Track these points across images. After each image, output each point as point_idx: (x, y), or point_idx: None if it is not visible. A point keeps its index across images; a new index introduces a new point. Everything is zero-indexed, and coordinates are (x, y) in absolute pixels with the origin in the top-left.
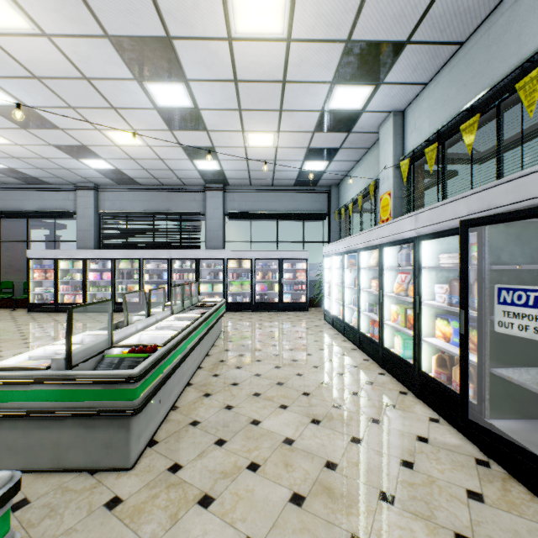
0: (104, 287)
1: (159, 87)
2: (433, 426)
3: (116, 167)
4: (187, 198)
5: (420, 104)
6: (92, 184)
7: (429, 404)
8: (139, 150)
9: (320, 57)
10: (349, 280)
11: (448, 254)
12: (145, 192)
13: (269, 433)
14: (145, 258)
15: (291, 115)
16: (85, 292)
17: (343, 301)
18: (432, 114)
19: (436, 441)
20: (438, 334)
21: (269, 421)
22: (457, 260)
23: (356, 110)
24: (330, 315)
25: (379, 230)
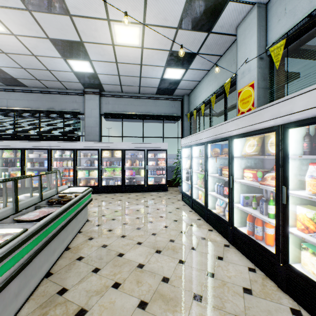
0: None
1: None
2: None
3: None
4: (69, 100)
5: None
6: None
7: None
8: (6, 41)
9: None
10: (211, 168)
11: None
12: (31, 93)
13: None
14: (27, 148)
15: None
16: None
17: (206, 188)
18: None
19: None
20: None
21: None
22: None
23: None
24: (189, 198)
25: (280, 106)
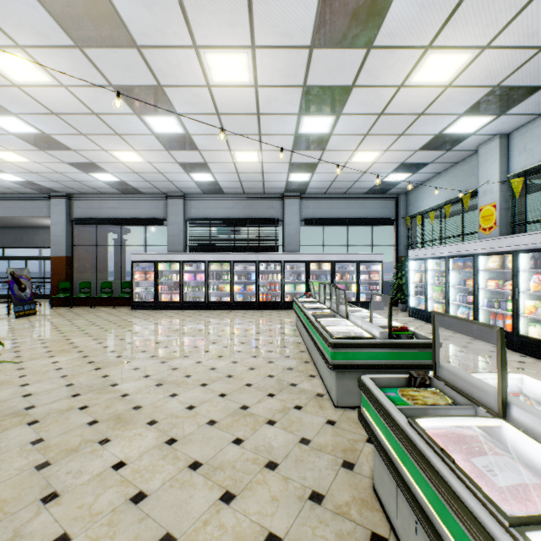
0: (197, 287)
1: (312, 119)
2: None
3: (216, 179)
4: (266, 206)
5: (532, 130)
6: (182, 194)
7: None
8: (250, 166)
9: (465, 97)
10: (452, 280)
11: None
12: (227, 201)
13: None
14: (235, 261)
15: (407, 138)
16: (181, 291)
17: (447, 299)
18: None
19: None
20: None
21: None
22: None
23: (466, 134)
24: (422, 312)
25: (514, 239)
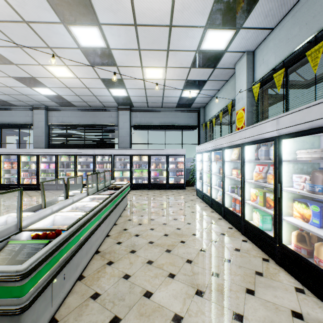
0: (51, 174)
1: (80, 29)
2: (301, 298)
3: (58, 94)
4: (106, 115)
5: (267, 44)
6: (44, 106)
7: (290, 273)
8: (72, 81)
9: (198, 4)
10: (215, 169)
11: (306, 150)
12: (78, 111)
13: (159, 308)
14: (78, 154)
15: (175, 54)
16: (38, 176)
17: (211, 184)
18: (277, 50)
19: (310, 318)
20: (296, 215)
21: (159, 293)
22: (316, 154)
23: (220, 50)
24: (201, 193)
25: (241, 133)
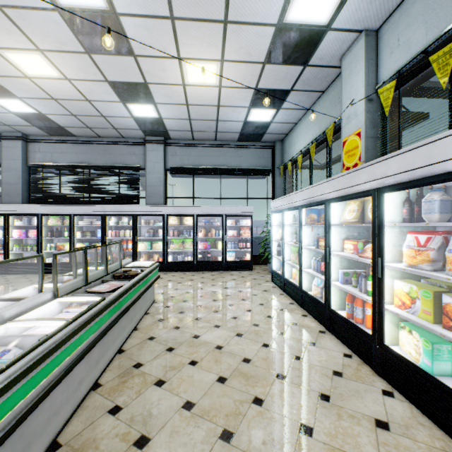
0: (30, 246)
1: None
2: None
3: (39, 111)
4: (126, 152)
5: (408, 10)
6: (20, 134)
7: None
8: (58, 86)
9: None
10: (307, 239)
11: None
12: (79, 144)
13: None
14: (76, 214)
15: (238, 32)
16: (7, 251)
17: (300, 264)
18: (432, 15)
19: None
20: None
21: None
22: None
23: (319, 26)
24: (281, 278)
25: (375, 167)
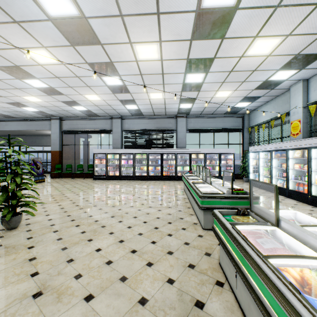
0: (128, 168)
1: (192, 75)
2: None
3: (139, 108)
4: (166, 122)
5: None
6: (120, 116)
7: None
8: (158, 100)
9: (279, 61)
10: (274, 164)
11: None
12: (145, 119)
13: None
14: (150, 153)
15: (247, 83)
16: (120, 170)
17: (271, 175)
18: None
19: None
20: None
21: None
22: None
23: (282, 80)
24: (257, 182)
25: (308, 140)
